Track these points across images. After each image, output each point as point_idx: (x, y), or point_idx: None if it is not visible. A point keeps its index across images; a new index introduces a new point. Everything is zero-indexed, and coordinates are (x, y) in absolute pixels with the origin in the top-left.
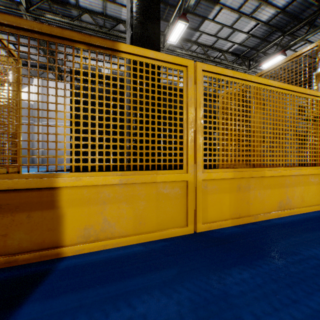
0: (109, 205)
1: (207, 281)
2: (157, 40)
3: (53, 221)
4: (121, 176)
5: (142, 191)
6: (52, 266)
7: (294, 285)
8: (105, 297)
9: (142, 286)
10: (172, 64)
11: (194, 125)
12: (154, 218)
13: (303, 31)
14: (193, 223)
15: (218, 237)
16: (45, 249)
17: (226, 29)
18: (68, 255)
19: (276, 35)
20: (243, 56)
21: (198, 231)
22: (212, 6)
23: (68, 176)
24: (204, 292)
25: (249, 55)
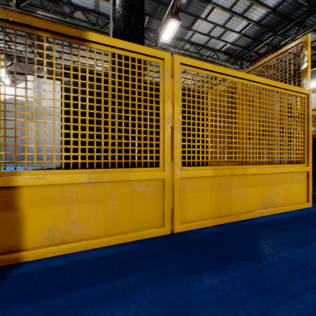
0: (76, 205)
1: (172, 289)
2: (141, 35)
3: (12, 223)
4: (90, 174)
5: (114, 190)
6: (7, 273)
7: (266, 292)
8: (54, 309)
9: (99, 295)
10: (148, 56)
11: (171, 120)
12: (127, 218)
13: (294, 31)
14: (170, 223)
15: (195, 238)
16: (2, 254)
17: (218, 29)
18: (29, 260)
19: (267, 35)
20: (235, 56)
21: (176, 232)
22: (204, 5)
23: (29, 174)
24: (166, 302)
25: (241, 54)
